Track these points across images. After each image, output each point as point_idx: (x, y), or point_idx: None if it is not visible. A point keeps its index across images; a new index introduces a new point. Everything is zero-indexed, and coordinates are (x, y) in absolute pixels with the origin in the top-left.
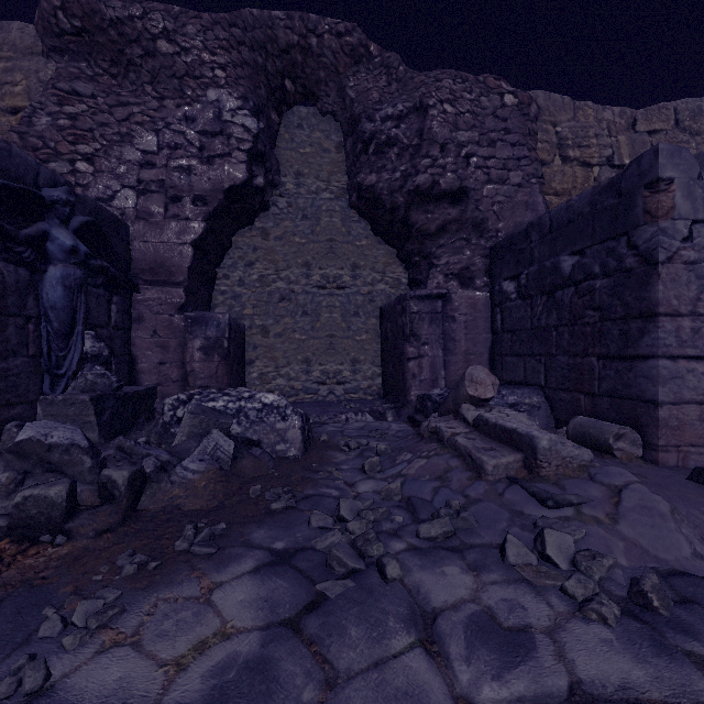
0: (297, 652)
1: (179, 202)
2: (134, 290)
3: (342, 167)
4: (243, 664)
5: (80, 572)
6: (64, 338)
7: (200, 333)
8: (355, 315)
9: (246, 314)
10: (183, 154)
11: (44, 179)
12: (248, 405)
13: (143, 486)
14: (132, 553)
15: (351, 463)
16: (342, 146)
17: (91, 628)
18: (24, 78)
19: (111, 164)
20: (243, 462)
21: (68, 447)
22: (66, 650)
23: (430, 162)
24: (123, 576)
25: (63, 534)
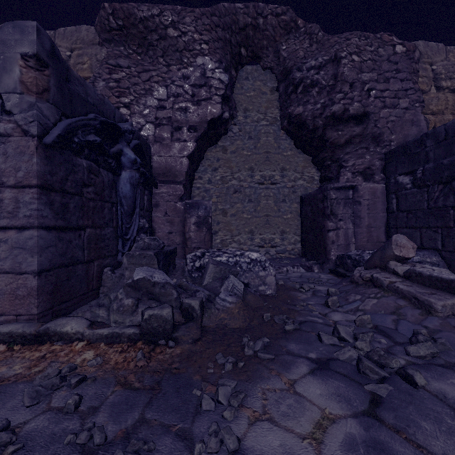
0: (394, 437)
1: (180, 131)
2: (155, 187)
3: (274, 104)
4: (362, 443)
5: (196, 366)
6: (129, 216)
7: (194, 214)
8: (283, 201)
9: (213, 201)
10: (182, 100)
11: (117, 118)
12: (241, 259)
13: (203, 311)
14: (223, 355)
15: (313, 300)
16: (274, 90)
17: (235, 406)
18: (89, 59)
19: (140, 108)
20: (247, 297)
21: (164, 284)
22: (227, 421)
23: (342, 95)
24: (227, 371)
25: (172, 340)
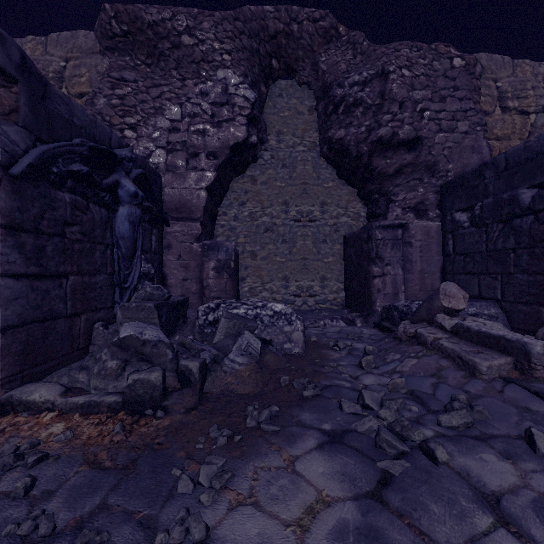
0: (394, 523)
1: (197, 157)
2: (166, 225)
3: (313, 126)
4: (354, 530)
5: (184, 441)
6: (129, 260)
7: (214, 257)
8: (324, 242)
9: (240, 242)
10: (199, 121)
11: (114, 143)
12: (262, 312)
13: (206, 374)
14: (218, 428)
15: (346, 360)
16: (313, 109)
17: (216, 488)
18: (87, 71)
19: (148, 131)
20: (266, 357)
21: (156, 342)
22: (204, 505)
23: (391, 117)
24: (219, 446)
25: (161, 409)
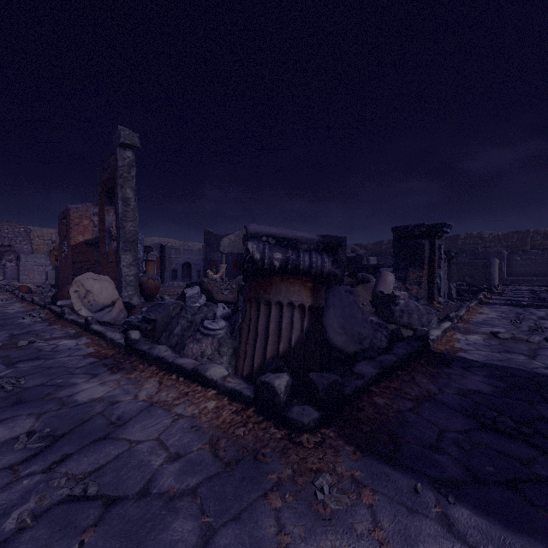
0: None
1: None
2: None
3: None
4: None
5: None
6: None
7: None
8: None
9: None
10: None
11: None
12: None
13: None
14: None
15: None
16: None
17: None
18: None
19: None
20: None
21: None
22: None
23: (2, 240)
24: None
25: None
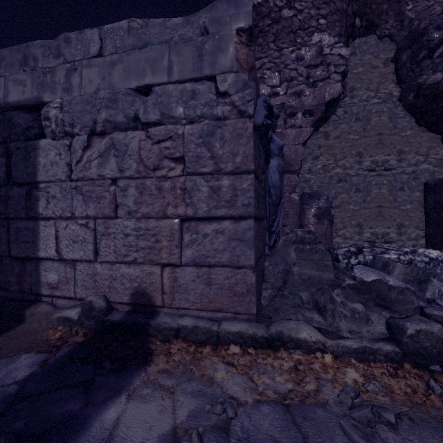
0: None
1: (294, 117)
2: None
3: (389, 77)
4: None
5: None
6: (276, 207)
7: (314, 205)
8: (400, 190)
9: None
10: (296, 83)
11: None
12: (416, 258)
13: None
14: None
15: None
16: (389, 61)
17: None
18: None
19: None
20: None
21: (401, 288)
22: None
23: None
24: None
25: None
